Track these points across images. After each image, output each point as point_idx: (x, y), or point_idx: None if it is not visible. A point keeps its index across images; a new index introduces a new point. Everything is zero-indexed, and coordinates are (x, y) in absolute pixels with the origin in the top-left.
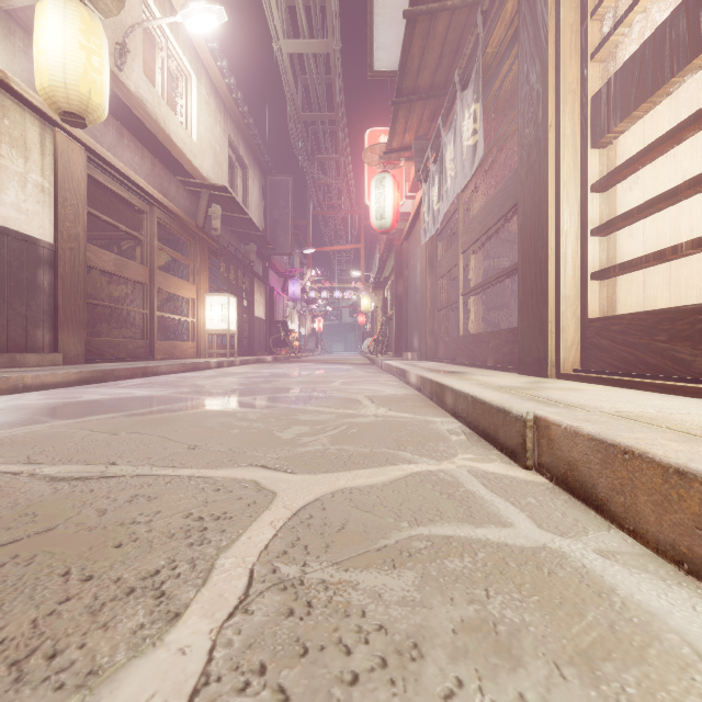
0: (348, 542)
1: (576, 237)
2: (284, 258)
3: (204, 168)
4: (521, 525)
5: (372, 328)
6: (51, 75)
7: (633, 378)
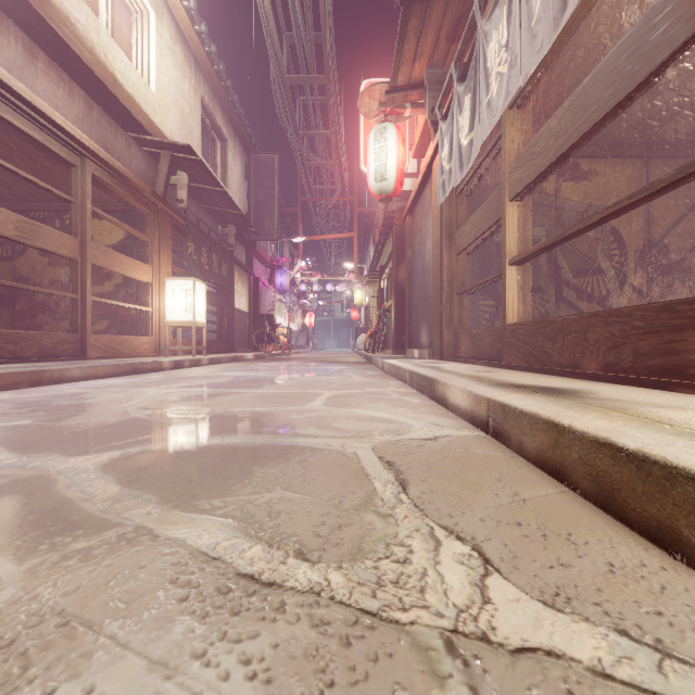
0: None
1: None
2: (271, 247)
3: (167, 127)
4: None
5: (366, 323)
6: None
7: None
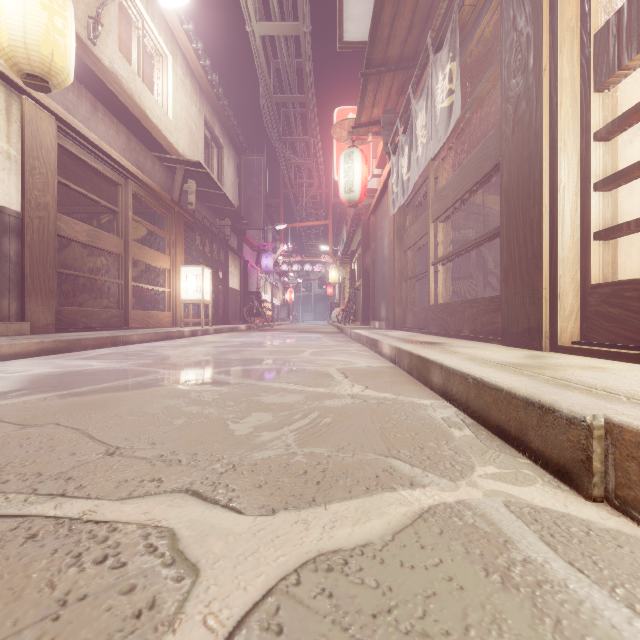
0: None
1: (575, 193)
2: (258, 233)
3: (180, 145)
4: None
5: (339, 299)
6: (10, 34)
7: None
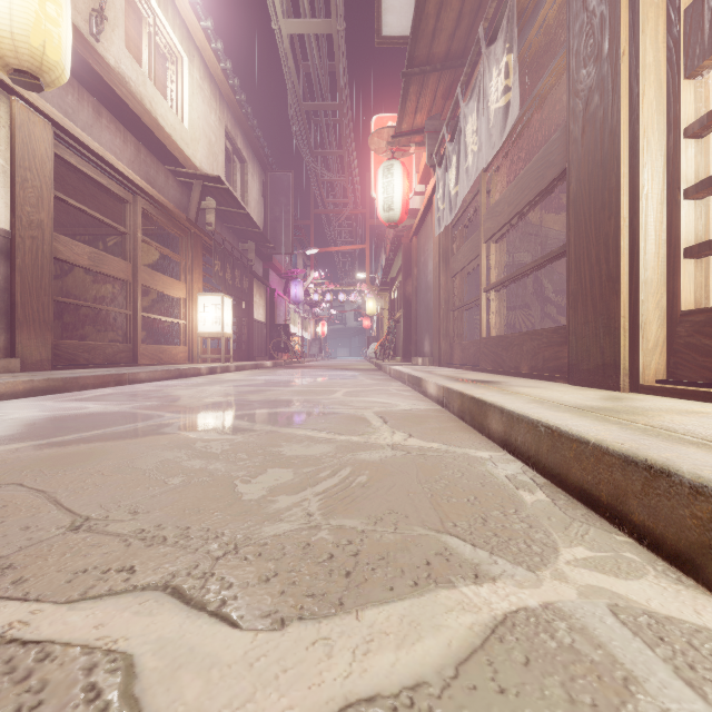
0: None
1: (660, 201)
2: (286, 259)
3: (197, 158)
4: None
5: (377, 332)
6: None
7: None
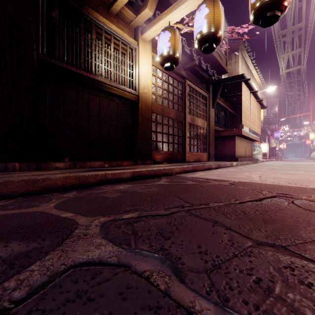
0: None
1: None
2: None
3: None
4: None
5: None
6: None
7: None
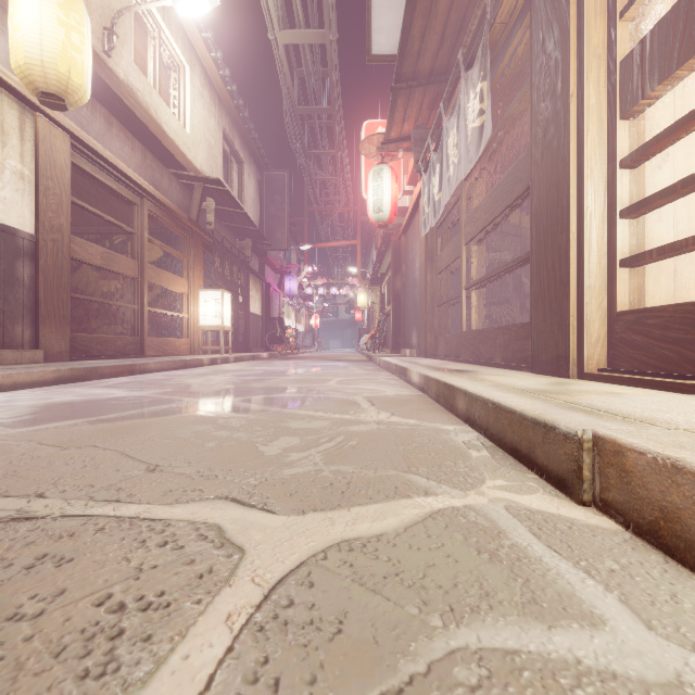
0: (347, 668)
1: (602, 220)
2: (281, 254)
3: (198, 161)
4: (620, 625)
5: (369, 325)
6: (26, 51)
7: (680, 380)
